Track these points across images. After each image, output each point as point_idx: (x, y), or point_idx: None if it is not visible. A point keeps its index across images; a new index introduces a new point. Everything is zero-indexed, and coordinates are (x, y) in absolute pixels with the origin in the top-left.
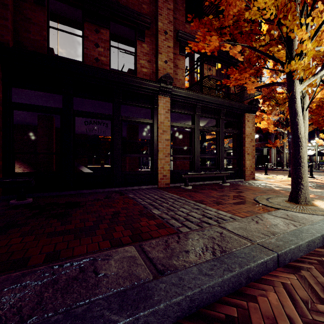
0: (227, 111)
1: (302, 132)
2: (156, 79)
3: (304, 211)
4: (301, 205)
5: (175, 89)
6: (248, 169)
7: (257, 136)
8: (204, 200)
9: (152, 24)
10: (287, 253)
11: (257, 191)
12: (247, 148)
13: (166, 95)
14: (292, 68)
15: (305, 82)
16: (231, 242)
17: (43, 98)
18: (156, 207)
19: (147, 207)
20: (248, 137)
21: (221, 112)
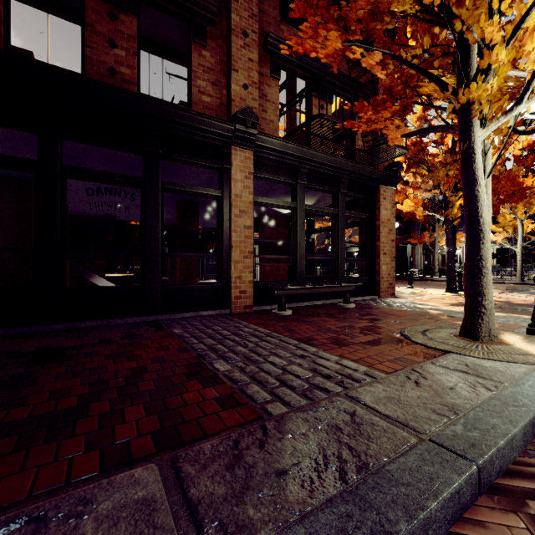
0: (351, 180)
1: (485, 214)
2: (227, 116)
3: (492, 355)
4: (484, 343)
5: (263, 136)
6: (384, 280)
7: (397, 225)
8: (315, 337)
9: (220, 16)
10: (494, 461)
11: (403, 317)
12: (383, 243)
13: (245, 146)
14: (472, 97)
15: (490, 124)
16: (375, 439)
17: (5, 143)
18: (223, 355)
19: (204, 355)
20: (384, 225)
21: (342, 182)
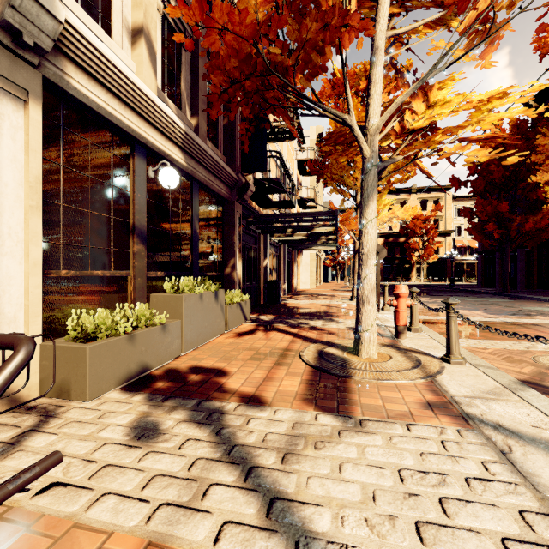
0: None
1: None
2: None
3: None
4: None
5: None
6: None
7: None
8: None
9: None
10: None
11: None
12: None
13: None
14: None
15: None
16: None
17: None
18: None
19: None
20: None
21: None
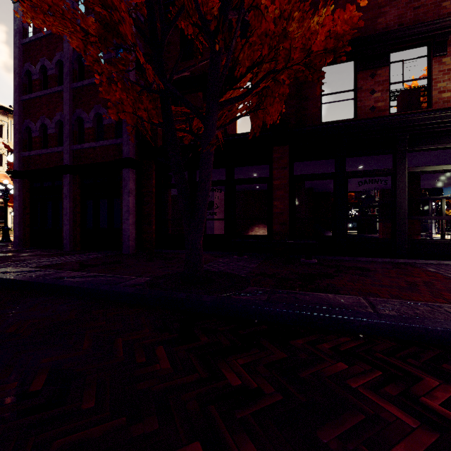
0: None
1: None
2: None
3: None
4: None
5: None
6: None
7: None
8: None
9: None
10: None
11: None
12: None
13: None
14: None
15: None
16: None
17: (306, 164)
18: None
19: None
20: None
21: None
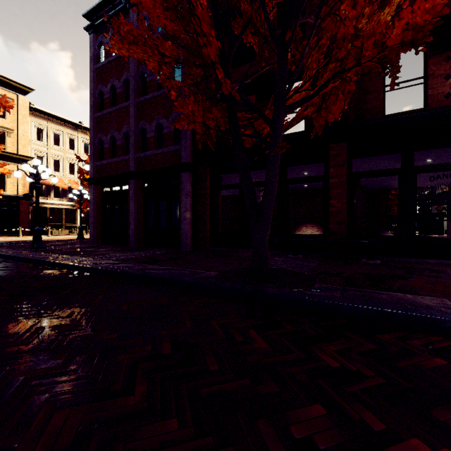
0: None
1: None
2: None
3: None
4: None
5: None
6: None
7: None
8: None
9: None
10: None
11: None
12: None
13: None
14: None
15: None
16: None
17: (364, 160)
18: None
19: None
20: None
21: None
